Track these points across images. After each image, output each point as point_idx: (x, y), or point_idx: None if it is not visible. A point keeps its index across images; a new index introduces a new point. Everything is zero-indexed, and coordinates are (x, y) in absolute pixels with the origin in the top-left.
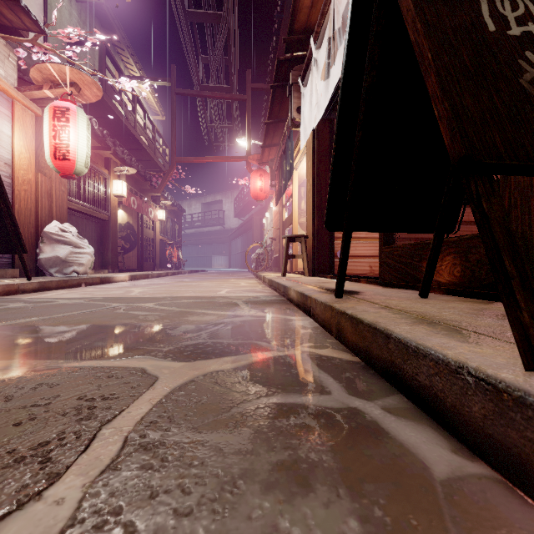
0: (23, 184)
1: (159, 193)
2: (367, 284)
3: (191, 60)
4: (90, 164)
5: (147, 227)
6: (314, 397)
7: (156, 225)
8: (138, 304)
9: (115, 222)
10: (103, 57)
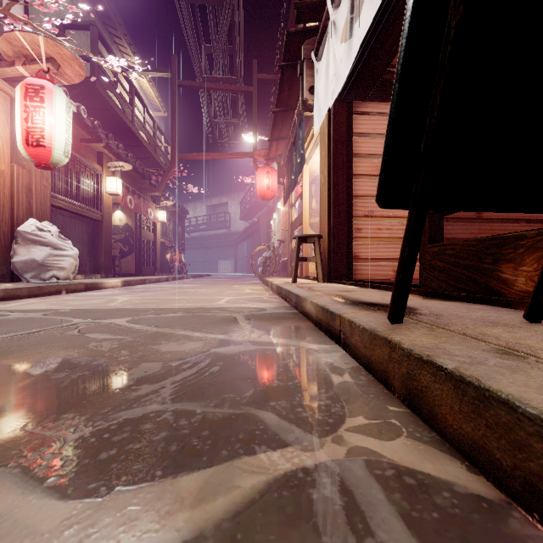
0: None
1: (159, 193)
2: None
3: (192, 47)
4: (79, 158)
5: (146, 229)
6: None
7: (156, 227)
8: (107, 319)
9: (109, 222)
10: (96, 41)
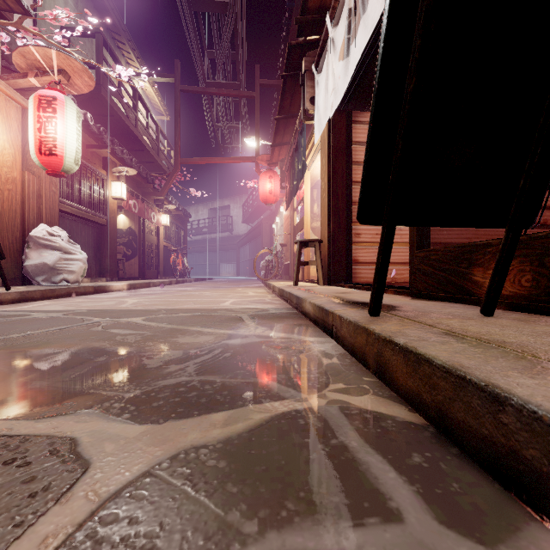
0: (7, 183)
1: (162, 197)
2: (395, 294)
3: (196, 53)
4: (85, 164)
5: (149, 232)
6: (372, 532)
7: (159, 231)
8: (124, 318)
9: (114, 226)
10: (101, 49)
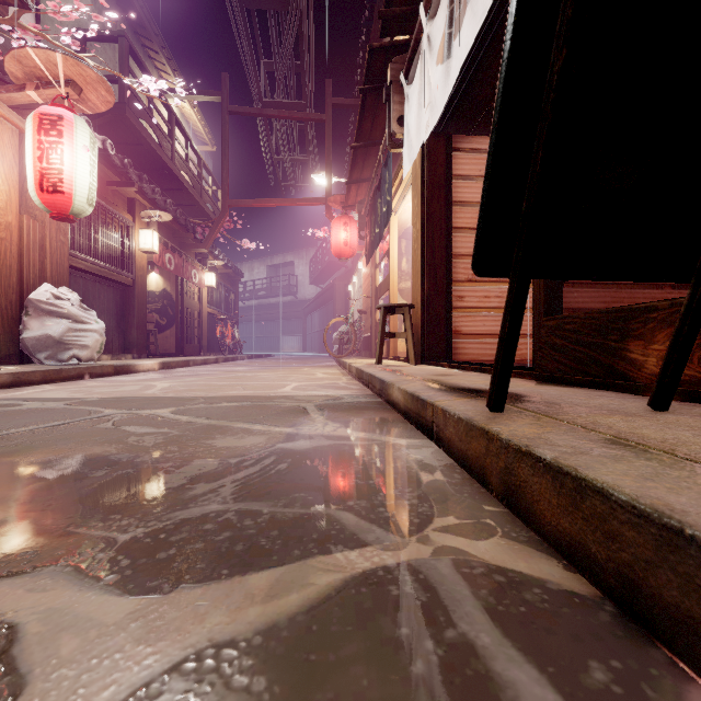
0: None
1: (206, 250)
2: (514, 377)
3: (249, 64)
4: (105, 206)
5: (189, 296)
6: None
7: (202, 294)
8: (147, 410)
9: (143, 288)
10: (126, 57)
